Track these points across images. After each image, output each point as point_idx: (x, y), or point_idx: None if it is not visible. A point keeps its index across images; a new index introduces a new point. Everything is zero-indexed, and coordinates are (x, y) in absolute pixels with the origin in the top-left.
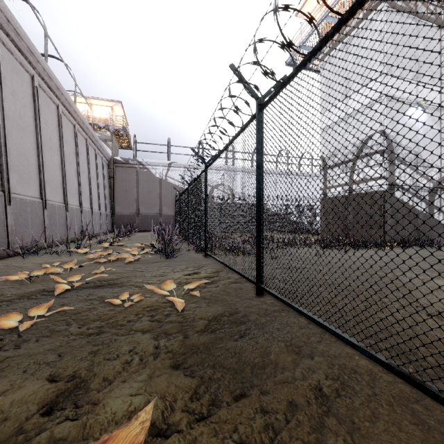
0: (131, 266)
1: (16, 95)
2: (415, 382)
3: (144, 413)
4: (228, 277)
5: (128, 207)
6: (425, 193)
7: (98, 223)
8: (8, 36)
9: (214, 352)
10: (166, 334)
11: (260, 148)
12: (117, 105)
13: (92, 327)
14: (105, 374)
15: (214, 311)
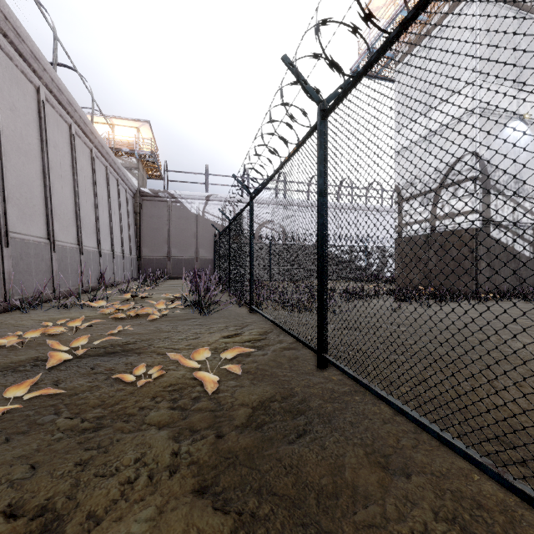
0: (155, 324)
1: (16, 110)
2: None
3: None
4: (280, 340)
5: (158, 250)
6: (529, 231)
7: (121, 268)
8: (6, 37)
9: (260, 463)
10: (191, 431)
11: (323, 170)
12: (144, 125)
13: (89, 418)
14: (93, 506)
15: (261, 392)
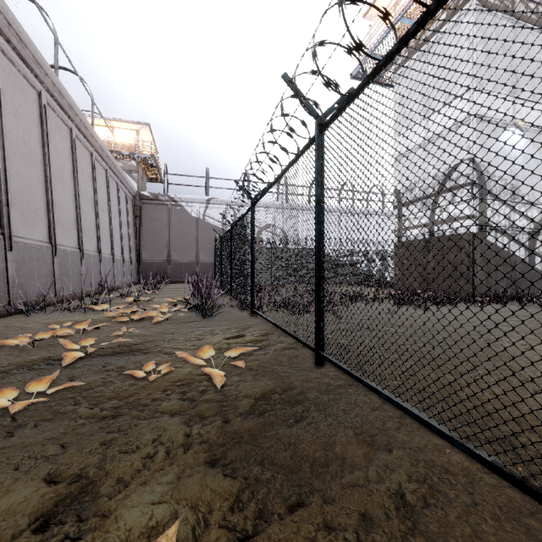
0: (160, 326)
1: (19, 115)
2: (531, 490)
3: (166, 538)
4: (280, 341)
5: (158, 253)
6: (524, 235)
7: (121, 272)
8: (9, 43)
9: (262, 442)
10: (200, 418)
11: (320, 180)
12: (144, 128)
13: (107, 408)
14: (120, 474)
15: (263, 386)
